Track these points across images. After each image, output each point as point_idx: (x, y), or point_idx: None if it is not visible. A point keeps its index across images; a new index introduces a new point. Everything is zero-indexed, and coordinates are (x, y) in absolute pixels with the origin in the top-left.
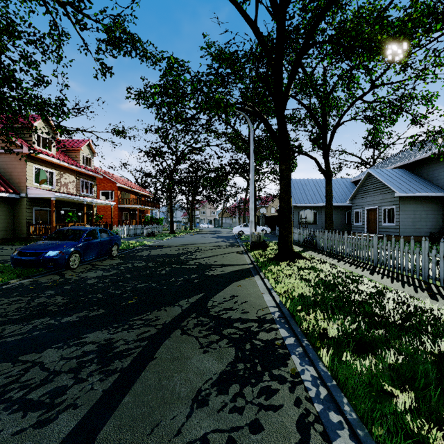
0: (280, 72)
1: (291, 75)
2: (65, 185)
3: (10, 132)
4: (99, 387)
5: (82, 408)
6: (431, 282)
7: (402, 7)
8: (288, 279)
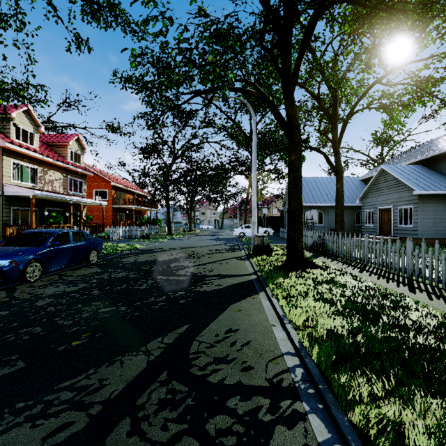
0: (289, 44)
1: (303, 43)
2: (50, 183)
3: None
4: None
5: None
6: None
7: None
8: (305, 301)
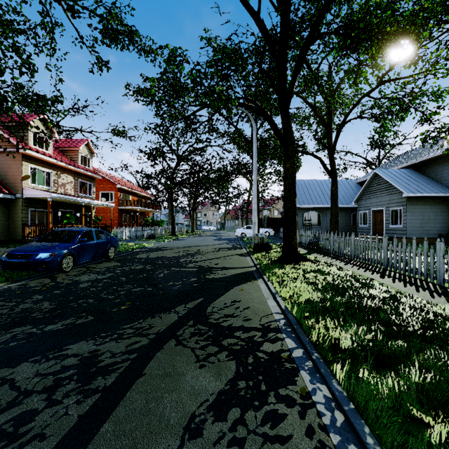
0: (284, 66)
1: (295, 68)
2: (63, 186)
3: (5, 131)
4: (75, 411)
5: (51, 439)
6: (446, 286)
7: (410, 0)
8: (294, 283)
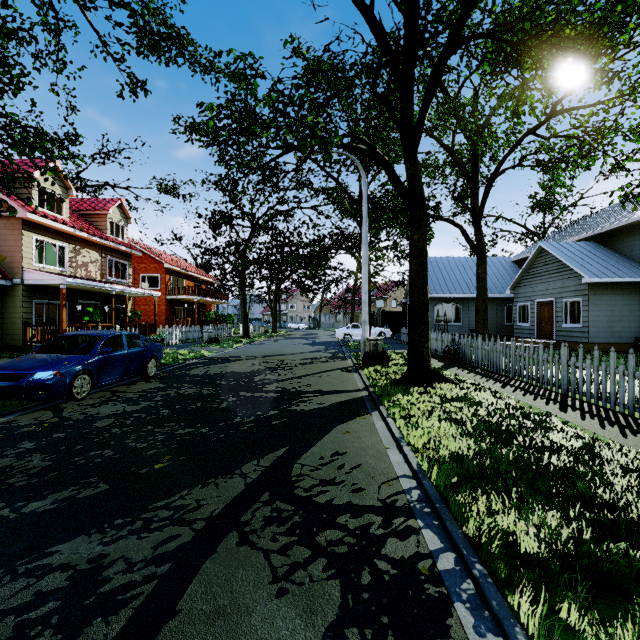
0: (410, 88)
1: (428, 90)
2: (84, 266)
3: None
4: None
5: None
6: None
7: None
8: (428, 421)
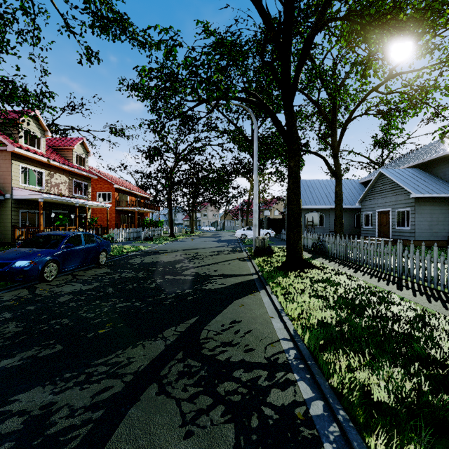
0: (288, 57)
1: (301, 57)
2: (56, 186)
3: None
4: None
5: None
6: None
7: None
8: (301, 297)
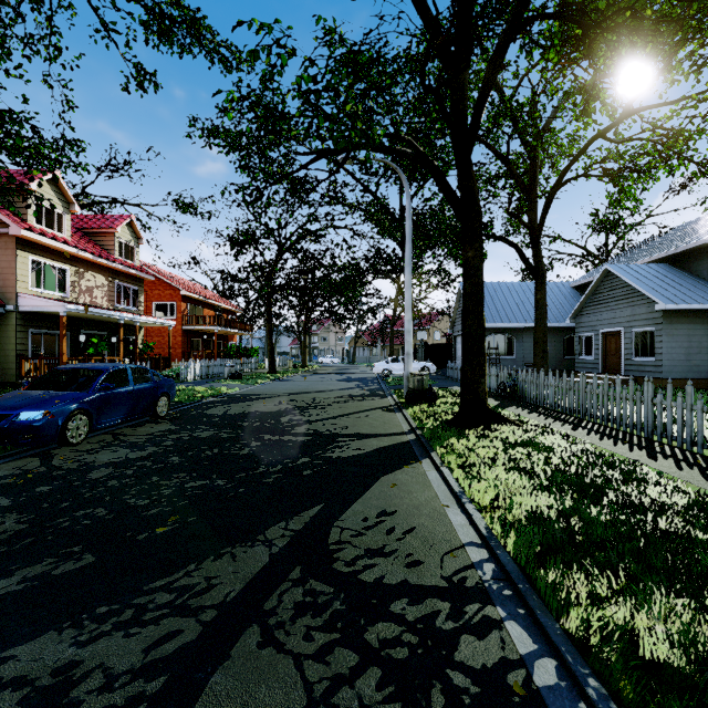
0: (464, 80)
1: (486, 80)
2: (88, 292)
3: None
4: None
5: None
6: None
7: None
8: (492, 471)
